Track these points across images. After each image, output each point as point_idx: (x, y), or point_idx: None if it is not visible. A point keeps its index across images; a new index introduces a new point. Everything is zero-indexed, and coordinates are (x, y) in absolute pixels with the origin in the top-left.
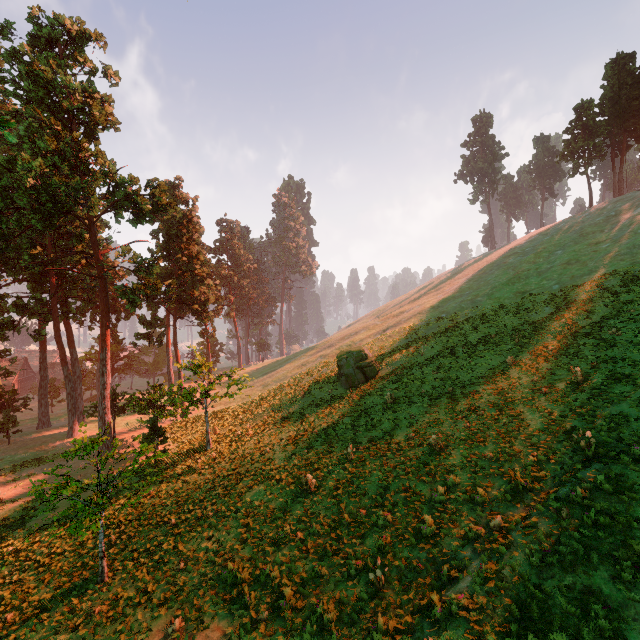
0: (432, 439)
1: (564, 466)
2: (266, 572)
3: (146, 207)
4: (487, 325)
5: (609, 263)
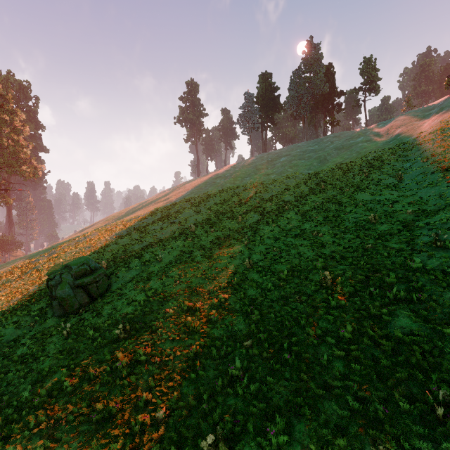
0: (208, 446)
1: None
2: None
3: None
4: (215, 229)
5: (281, 186)
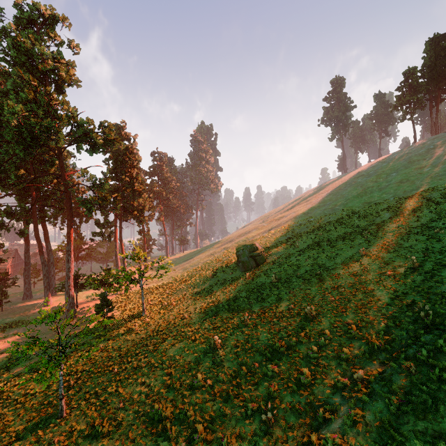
0: (307, 310)
1: (409, 331)
2: (184, 411)
3: (99, 141)
4: (344, 226)
5: (431, 181)
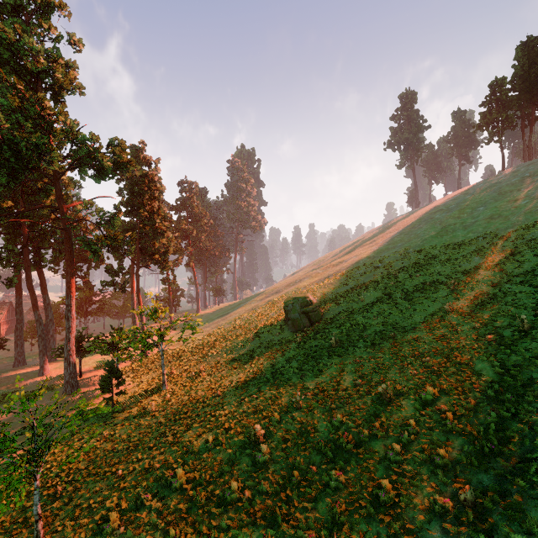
0: (381, 389)
1: (532, 426)
2: None
3: (106, 164)
4: (421, 273)
5: (531, 217)
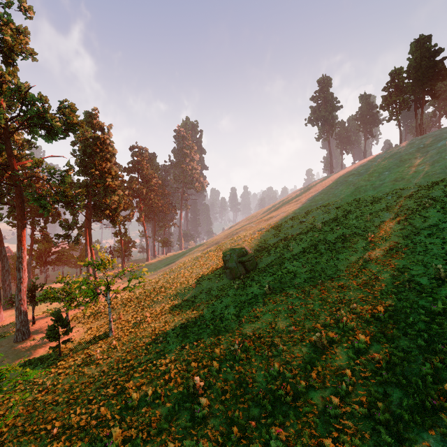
0: (316, 337)
1: None
2: None
3: (55, 124)
4: (341, 227)
5: (429, 180)
